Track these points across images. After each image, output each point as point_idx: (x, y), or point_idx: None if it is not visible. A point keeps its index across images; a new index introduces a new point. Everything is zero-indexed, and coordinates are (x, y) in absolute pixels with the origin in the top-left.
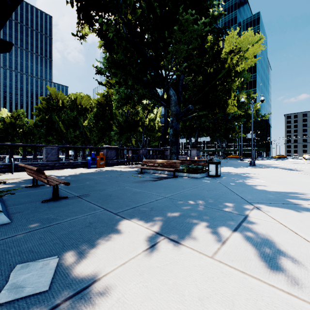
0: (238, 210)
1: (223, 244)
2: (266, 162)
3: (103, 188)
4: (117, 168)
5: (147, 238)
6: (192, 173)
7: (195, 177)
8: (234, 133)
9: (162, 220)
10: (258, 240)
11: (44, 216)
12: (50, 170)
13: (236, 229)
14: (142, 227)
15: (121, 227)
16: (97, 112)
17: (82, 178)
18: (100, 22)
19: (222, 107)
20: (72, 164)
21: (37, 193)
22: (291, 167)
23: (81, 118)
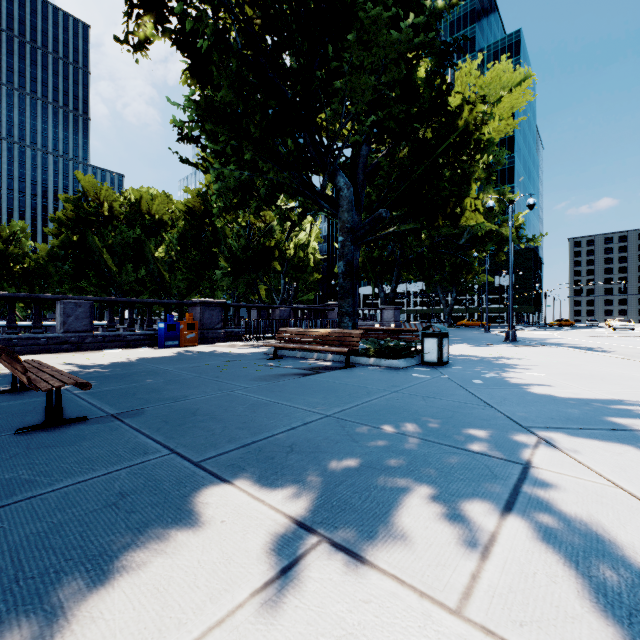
0: (502, 450)
1: (483, 561)
2: (536, 335)
3: (181, 394)
4: (225, 347)
5: (272, 543)
6: (386, 358)
7: (395, 367)
8: (471, 275)
9: (314, 482)
10: (577, 542)
11: (4, 474)
12: (73, 352)
13: (509, 506)
14: (261, 506)
15: (202, 508)
16: (185, 228)
17: (139, 371)
18: (179, 12)
19: (450, 215)
20: (125, 339)
21: (15, 407)
22: (590, 344)
23: (151, 242)
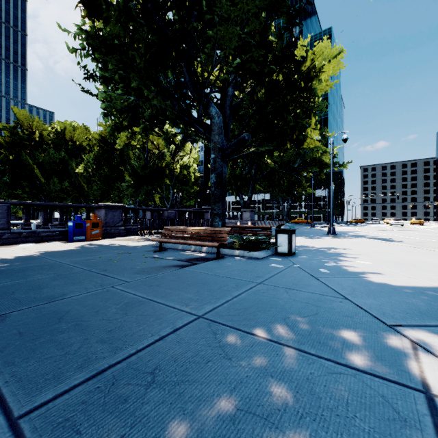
0: (388, 364)
1: None
2: (344, 229)
3: (60, 292)
4: (123, 241)
5: None
6: (248, 250)
7: (255, 257)
8: (301, 188)
9: None
10: None
11: None
12: None
13: None
14: None
15: None
16: (99, 152)
17: (35, 265)
18: None
19: (296, 140)
20: (39, 235)
21: None
22: (382, 236)
23: (73, 162)
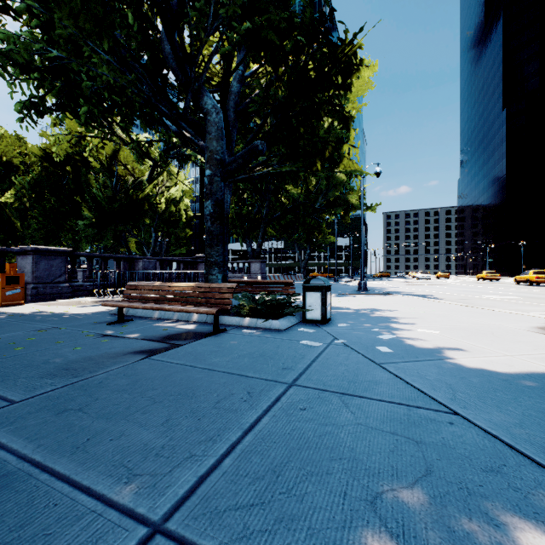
0: None
1: None
2: (372, 284)
3: None
4: (63, 305)
5: None
6: (262, 316)
7: (275, 328)
8: (321, 235)
9: None
10: None
11: None
12: None
13: None
14: None
15: None
16: (41, 174)
17: None
18: None
19: (329, 158)
20: None
21: None
22: (418, 292)
23: None
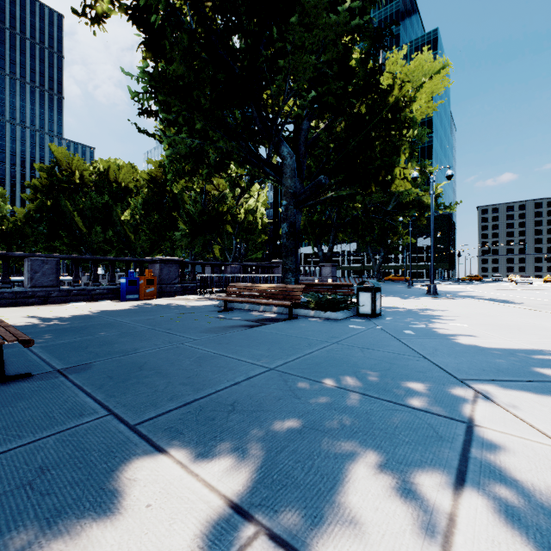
0: (443, 406)
1: None
2: (452, 289)
3: (132, 347)
4: (181, 300)
5: (201, 538)
6: (325, 310)
7: (333, 318)
8: (396, 237)
9: (254, 448)
10: (545, 527)
11: None
12: (39, 305)
13: (461, 476)
14: (194, 483)
15: (128, 486)
16: (148, 195)
17: (96, 324)
18: None
19: (382, 182)
20: (89, 293)
21: None
22: (499, 296)
23: (118, 207)
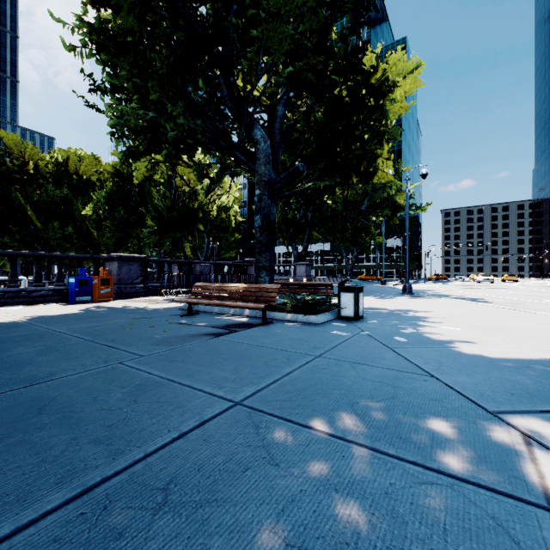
0: (495, 469)
1: None
2: (423, 288)
3: (47, 371)
4: (142, 302)
5: None
6: (303, 313)
7: (313, 322)
8: (369, 237)
9: None
10: None
11: None
12: None
13: None
14: None
15: None
16: (112, 189)
17: (19, 335)
18: None
19: (364, 173)
20: (29, 295)
21: None
22: (470, 295)
23: (79, 201)
